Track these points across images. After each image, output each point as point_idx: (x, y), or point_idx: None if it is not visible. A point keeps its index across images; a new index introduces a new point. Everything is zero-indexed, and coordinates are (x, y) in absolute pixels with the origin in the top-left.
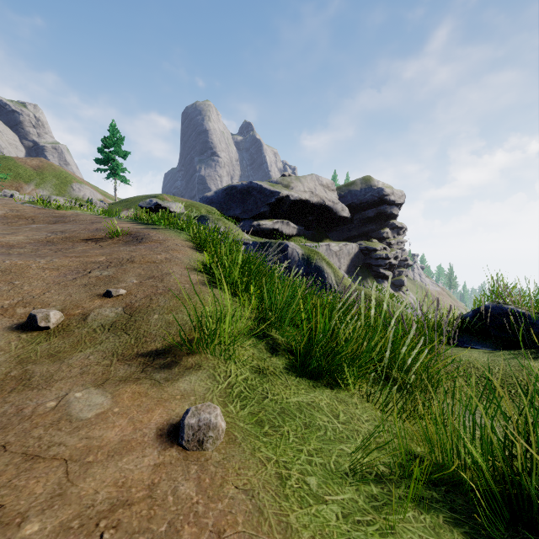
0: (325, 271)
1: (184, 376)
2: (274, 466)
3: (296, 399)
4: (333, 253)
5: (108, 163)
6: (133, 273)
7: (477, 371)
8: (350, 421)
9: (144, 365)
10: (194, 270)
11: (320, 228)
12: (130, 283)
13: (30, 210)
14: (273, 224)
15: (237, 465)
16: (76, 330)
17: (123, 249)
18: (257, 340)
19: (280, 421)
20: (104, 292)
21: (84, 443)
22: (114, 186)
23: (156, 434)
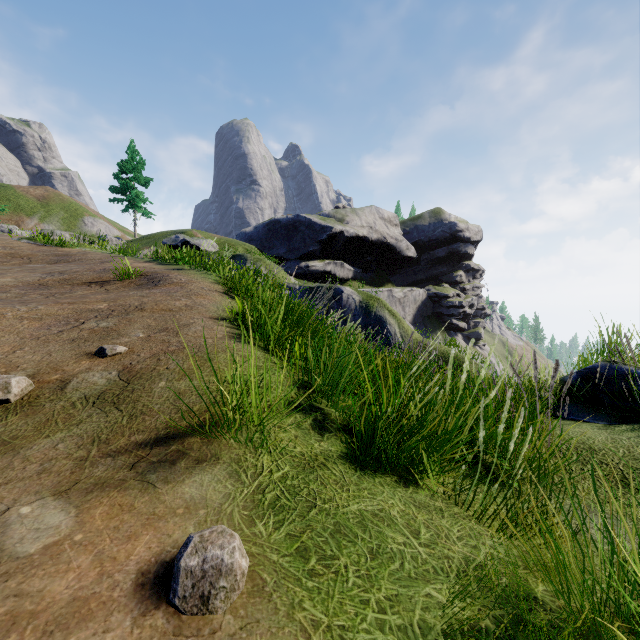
0: (388, 322)
1: (193, 476)
2: (325, 637)
3: (357, 507)
4: (396, 301)
5: (126, 192)
6: (140, 324)
7: (596, 455)
8: (436, 541)
9: (136, 459)
10: (221, 321)
11: (381, 271)
12: (135, 337)
13: (28, 247)
14: (324, 265)
15: (263, 639)
16: (47, 404)
17: (132, 294)
18: (301, 417)
19: (334, 547)
20: (96, 350)
21: (9, 606)
22: (133, 220)
23: (134, 582)
